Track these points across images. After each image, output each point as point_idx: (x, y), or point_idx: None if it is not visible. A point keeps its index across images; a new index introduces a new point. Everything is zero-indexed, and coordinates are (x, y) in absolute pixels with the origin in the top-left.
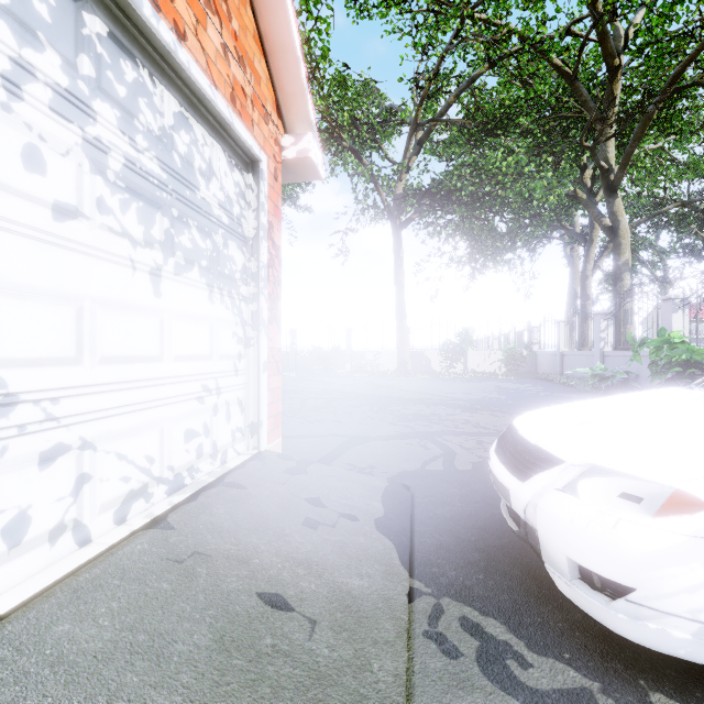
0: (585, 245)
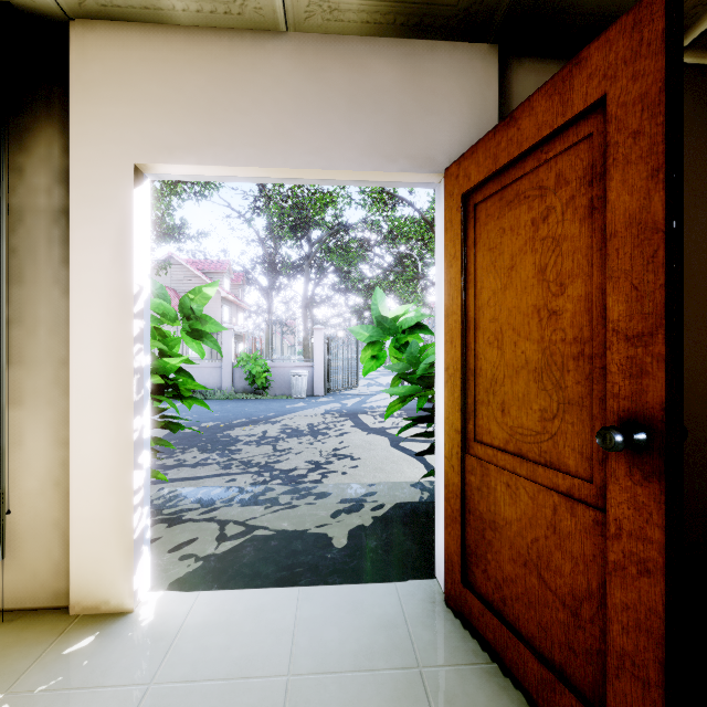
0: None
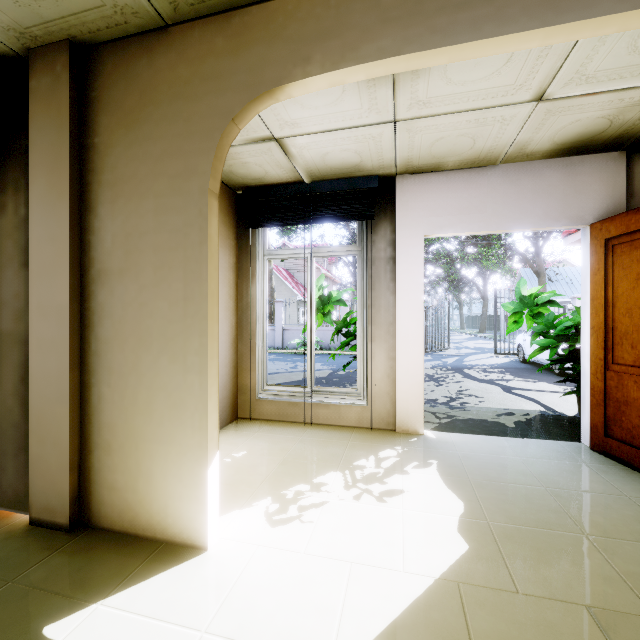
0: None
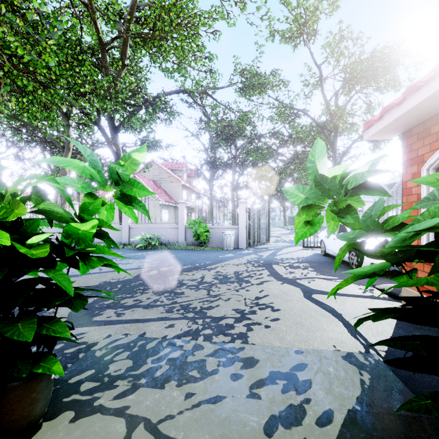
0: (63, 150)
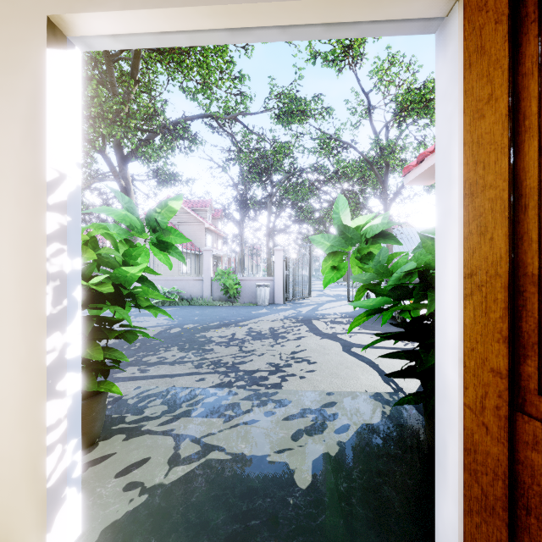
0: None
